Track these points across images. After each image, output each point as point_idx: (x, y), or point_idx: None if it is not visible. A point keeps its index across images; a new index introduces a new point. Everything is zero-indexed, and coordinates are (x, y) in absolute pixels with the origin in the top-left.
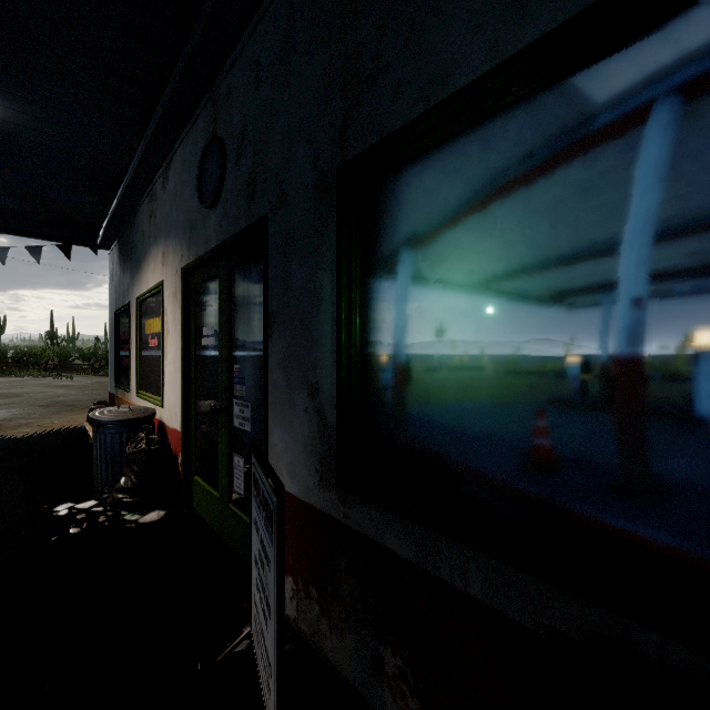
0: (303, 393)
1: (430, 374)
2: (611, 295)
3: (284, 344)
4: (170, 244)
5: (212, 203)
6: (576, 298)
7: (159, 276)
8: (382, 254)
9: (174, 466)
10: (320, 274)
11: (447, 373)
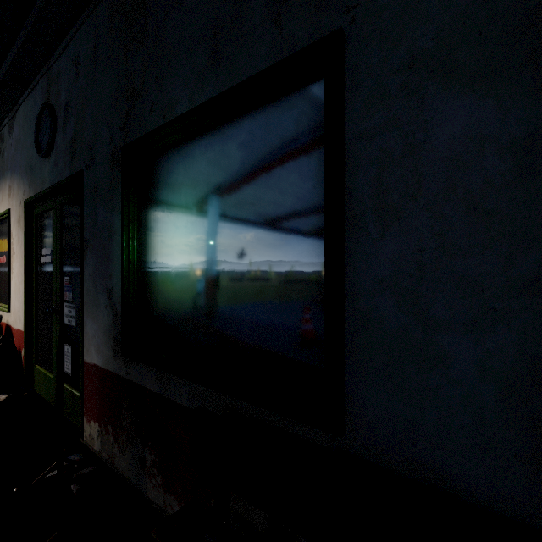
0: (104, 295)
1: (170, 280)
2: (237, 238)
3: (93, 262)
4: (15, 180)
5: (46, 154)
6: (225, 239)
7: (6, 205)
8: (148, 206)
9: (18, 359)
10: (113, 215)
11: (177, 279)
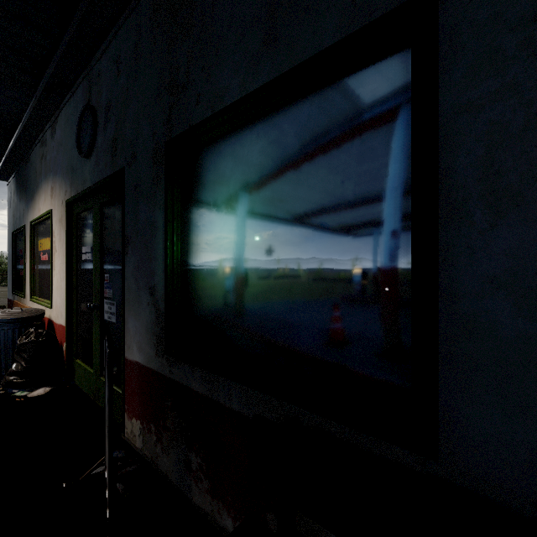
0: (146, 292)
1: (217, 278)
2: (295, 233)
3: (135, 259)
4: (57, 181)
5: (87, 154)
6: (281, 234)
7: (48, 206)
8: (192, 201)
9: (60, 353)
10: (156, 212)
11: (225, 277)
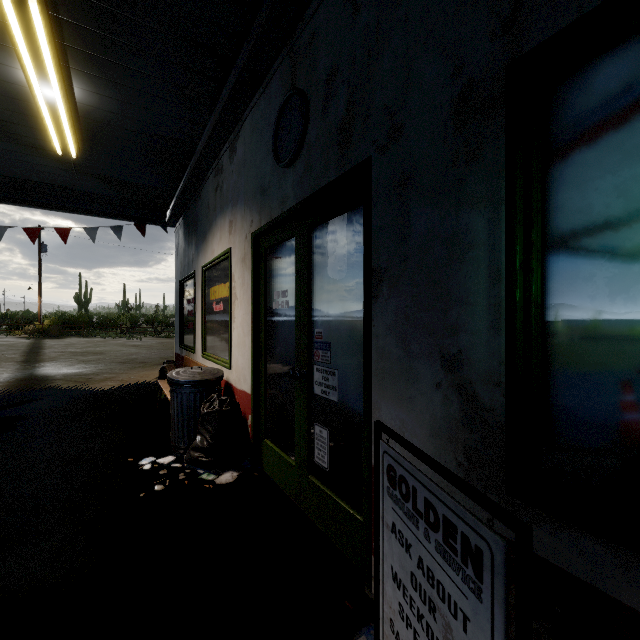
0: (432, 364)
1: None
2: None
3: (398, 304)
4: (238, 212)
5: (291, 160)
6: None
7: (225, 244)
8: (592, 172)
9: (243, 427)
10: (464, 214)
11: None
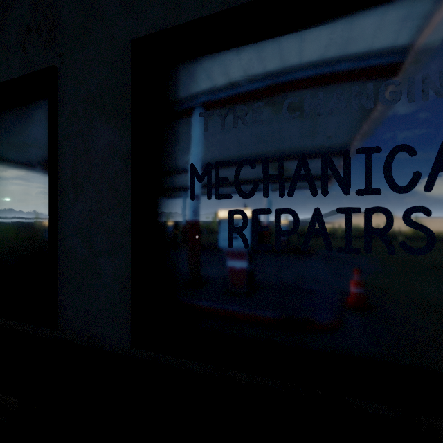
0: None
1: None
2: (5, 198)
3: None
4: None
5: None
6: None
7: None
8: None
9: None
10: None
11: None
